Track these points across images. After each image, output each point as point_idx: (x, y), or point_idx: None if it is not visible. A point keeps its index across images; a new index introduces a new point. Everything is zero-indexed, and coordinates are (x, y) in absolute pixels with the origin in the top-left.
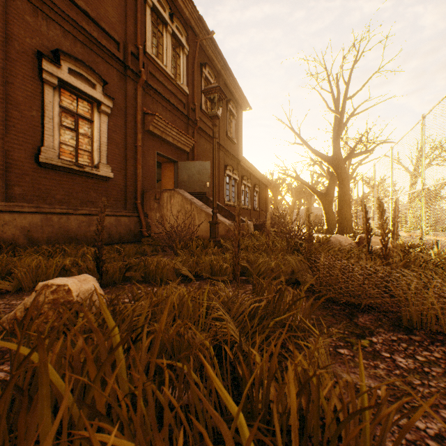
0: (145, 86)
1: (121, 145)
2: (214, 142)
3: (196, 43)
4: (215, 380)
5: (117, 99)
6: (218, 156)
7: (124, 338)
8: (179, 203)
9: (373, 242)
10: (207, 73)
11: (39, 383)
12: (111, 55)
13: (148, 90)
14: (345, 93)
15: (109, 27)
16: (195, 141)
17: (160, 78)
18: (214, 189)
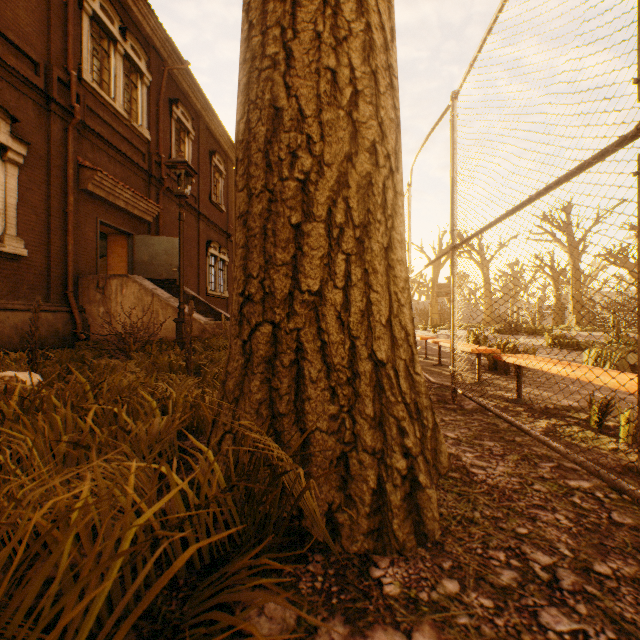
0: (82, 127)
1: (41, 209)
2: (182, 226)
3: (162, 70)
4: (145, 395)
5: (34, 143)
6: (197, 228)
7: (93, 387)
8: (135, 294)
9: None
10: (180, 113)
11: (49, 402)
12: (25, 80)
13: (85, 132)
14: None
15: (21, 39)
16: (161, 208)
17: (106, 116)
18: (182, 281)
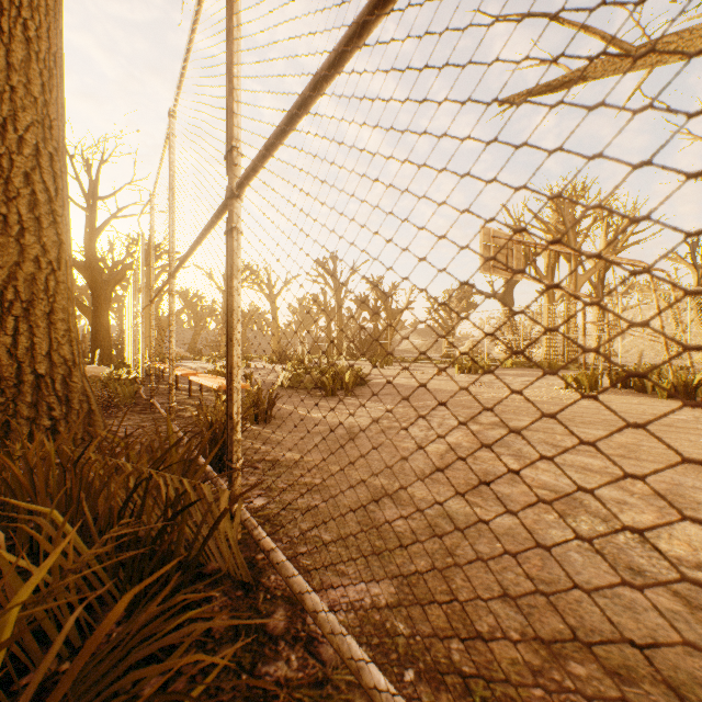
0: None
1: None
2: None
3: None
4: None
5: None
6: None
7: None
8: None
9: (90, 372)
10: None
11: None
12: None
13: None
14: (96, 191)
15: None
16: None
17: None
18: None
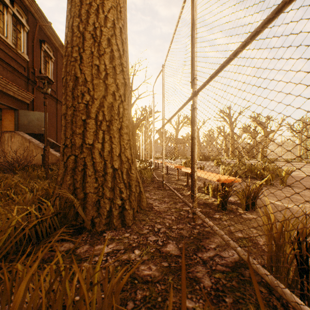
0: None
1: None
2: (46, 108)
3: (36, 24)
4: (23, 186)
5: None
6: (56, 107)
7: None
8: (19, 141)
9: None
10: (46, 48)
11: None
12: None
13: None
14: (131, 88)
15: None
16: (35, 96)
17: (1, 46)
18: (46, 135)
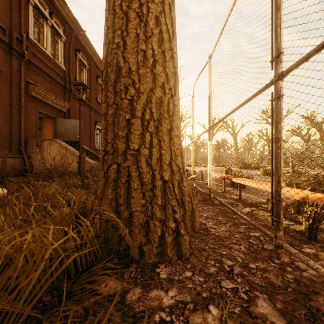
0: (29, 62)
1: (7, 105)
2: (81, 114)
3: (71, 34)
4: (60, 198)
5: (3, 70)
6: (90, 115)
7: (34, 194)
8: (57, 148)
9: None
10: (81, 56)
11: (12, 201)
12: None
13: (30, 65)
14: None
15: None
16: (71, 105)
17: (41, 57)
18: (81, 142)
